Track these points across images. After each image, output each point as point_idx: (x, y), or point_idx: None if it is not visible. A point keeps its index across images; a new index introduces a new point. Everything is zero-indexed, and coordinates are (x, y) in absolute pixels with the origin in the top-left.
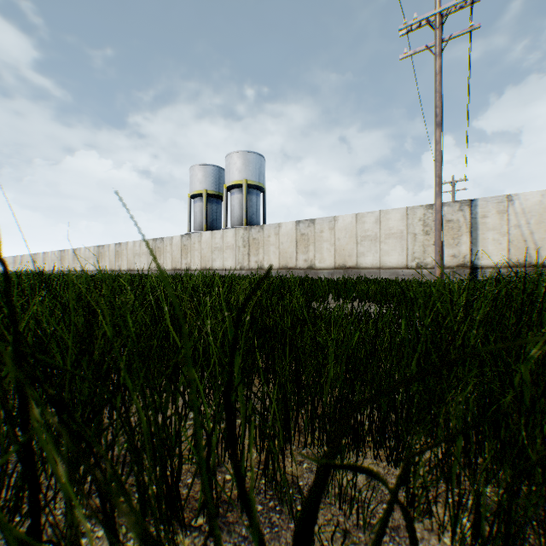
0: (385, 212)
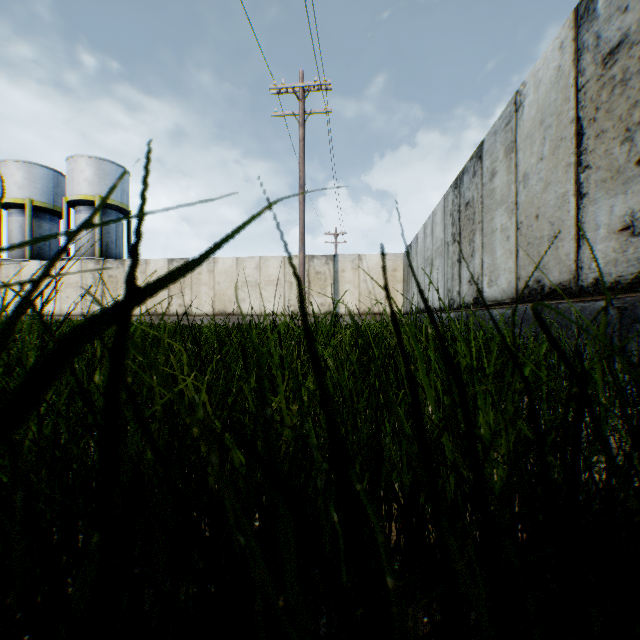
0: (265, 259)
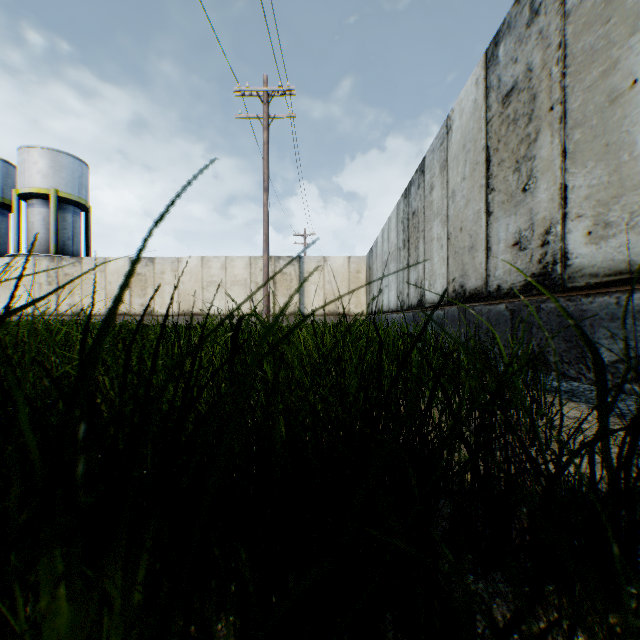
0: (231, 259)
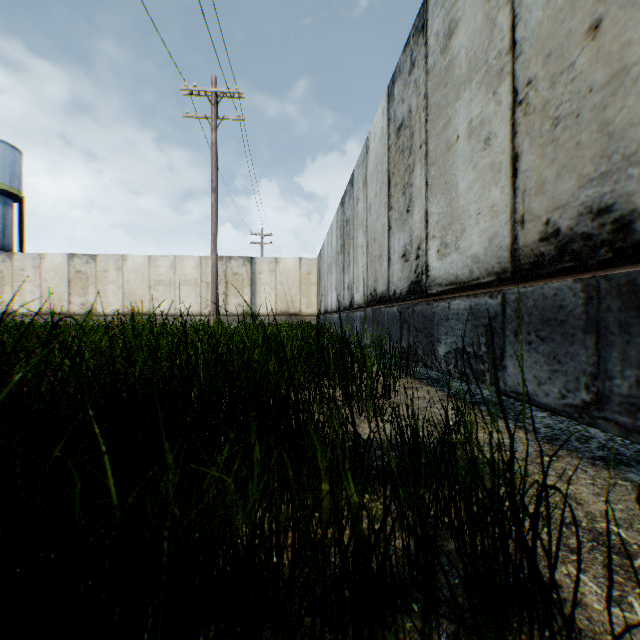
0: (180, 258)
